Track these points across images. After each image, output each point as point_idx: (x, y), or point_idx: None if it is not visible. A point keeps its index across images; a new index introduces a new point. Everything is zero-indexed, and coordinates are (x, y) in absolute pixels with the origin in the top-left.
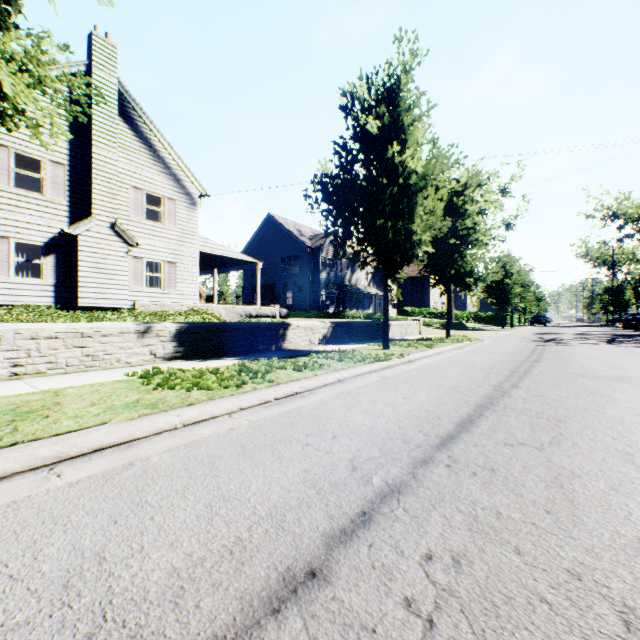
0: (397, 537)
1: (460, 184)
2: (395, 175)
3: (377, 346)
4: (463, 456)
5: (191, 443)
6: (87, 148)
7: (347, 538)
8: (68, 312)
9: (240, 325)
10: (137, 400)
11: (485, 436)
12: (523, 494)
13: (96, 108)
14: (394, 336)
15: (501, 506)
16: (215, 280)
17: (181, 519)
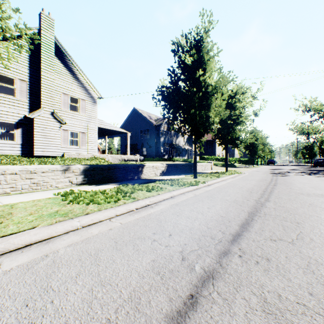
0: (216, 318)
1: (233, 92)
2: (200, 86)
3: (190, 176)
4: (248, 249)
5: (85, 239)
6: (38, 73)
7: (182, 319)
8: (28, 158)
9: (118, 166)
10: (57, 211)
11: (258, 234)
12: (291, 279)
13: (43, 52)
14: (198, 171)
15: (279, 289)
16: (106, 142)
17: (71, 302)
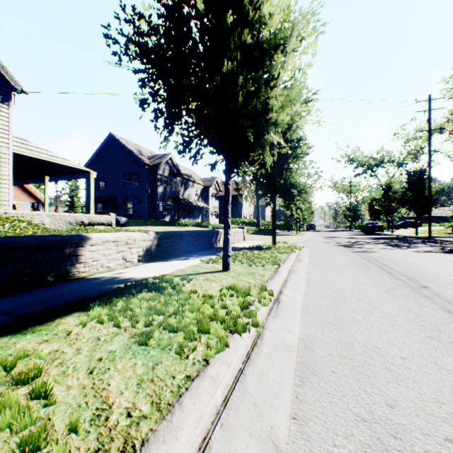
0: None
1: None
2: (243, 24)
3: (213, 263)
4: None
5: None
6: None
7: None
8: None
9: None
10: None
11: None
12: None
13: None
14: None
15: None
16: (46, 188)
17: None
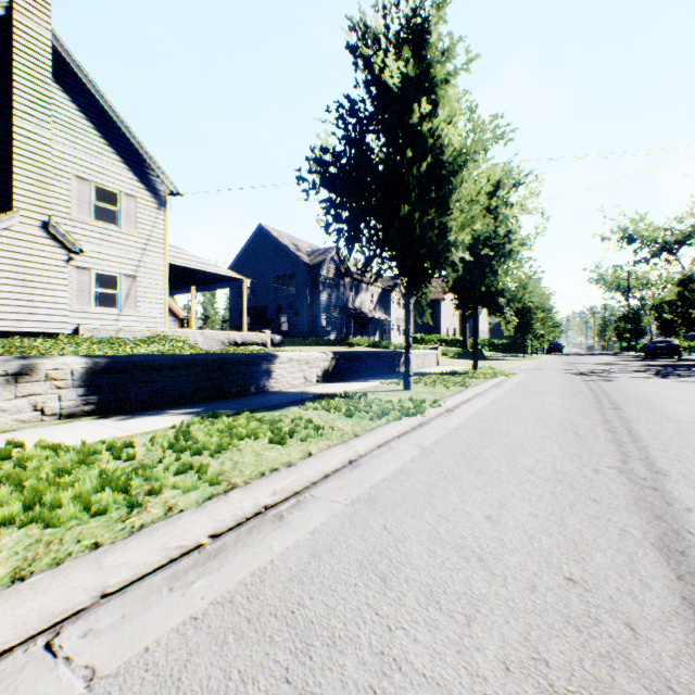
0: None
1: (492, 182)
2: (422, 150)
3: (394, 384)
4: None
5: None
6: (8, 120)
7: None
8: None
9: (200, 358)
10: None
11: None
12: None
13: (20, 67)
14: None
15: None
16: (193, 300)
17: None
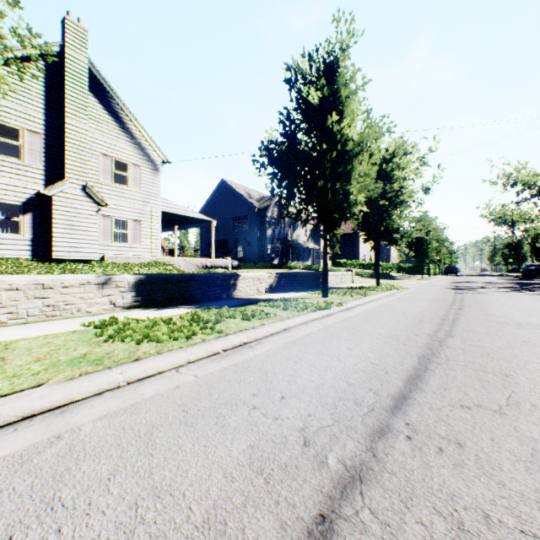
0: None
1: (388, 152)
2: (334, 142)
3: (317, 294)
4: (422, 423)
5: (131, 406)
6: (61, 119)
7: None
8: (44, 264)
9: (194, 276)
10: (84, 354)
11: (438, 395)
12: (505, 482)
13: (69, 84)
14: (331, 285)
15: (486, 504)
16: (176, 236)
17: (95, 531)
